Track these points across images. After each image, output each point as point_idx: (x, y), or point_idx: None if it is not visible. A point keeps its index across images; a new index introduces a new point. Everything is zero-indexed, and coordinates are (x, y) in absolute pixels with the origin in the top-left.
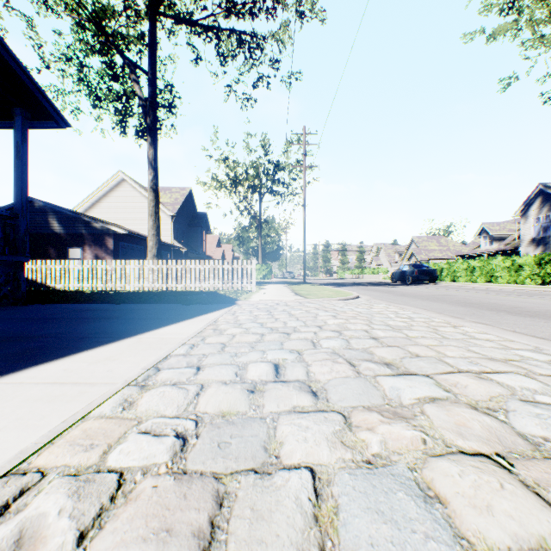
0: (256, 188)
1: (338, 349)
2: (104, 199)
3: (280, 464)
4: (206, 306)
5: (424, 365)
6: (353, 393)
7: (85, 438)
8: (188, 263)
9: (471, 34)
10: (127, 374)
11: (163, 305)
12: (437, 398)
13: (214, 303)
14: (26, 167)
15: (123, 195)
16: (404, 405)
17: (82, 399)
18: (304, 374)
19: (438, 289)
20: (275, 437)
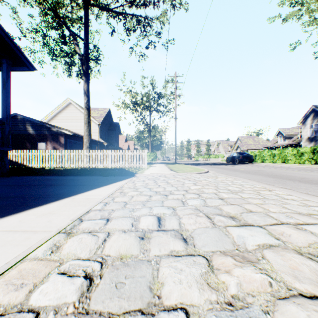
0: (147, 108)
1: (199, 206)
2: (59, 114)
3: (161, 305)
4: (117, 177)
5: (257, 218)
6: (212, 240)
7: (18, 278)
8: (107, 152)
9: (273, 18)
10: (60, 224)
11: (91, 176)
12: (272, 244)
13: (122, 175)
14: (9, 94)
15: (70, 112)
16: (249, 251)
17: (25, 244)
18: (177, 224)
19: (254, 167)
20: (157, 279)
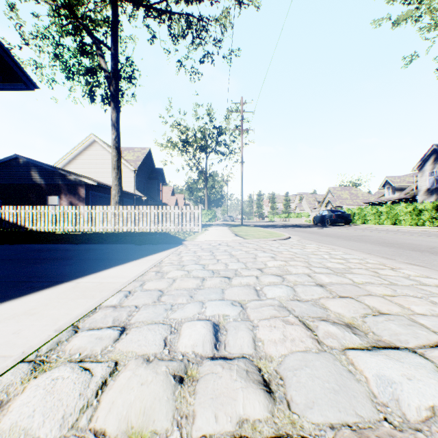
0: (202, 148)
1: (285, 300)
2: (79, 156)
3: None
4: (156, 246)
5: (399, 330)
6: (325, 390)
7: None
8: (144, 209)
9: (379, 21)
10: (34, 338)
11: (118, 245)
12: None
13: (164, 243)
14: None
15: (94, 154)
16: (417, 427)
17: None
18: (250, 343)
19: (354, 230)
20: None
